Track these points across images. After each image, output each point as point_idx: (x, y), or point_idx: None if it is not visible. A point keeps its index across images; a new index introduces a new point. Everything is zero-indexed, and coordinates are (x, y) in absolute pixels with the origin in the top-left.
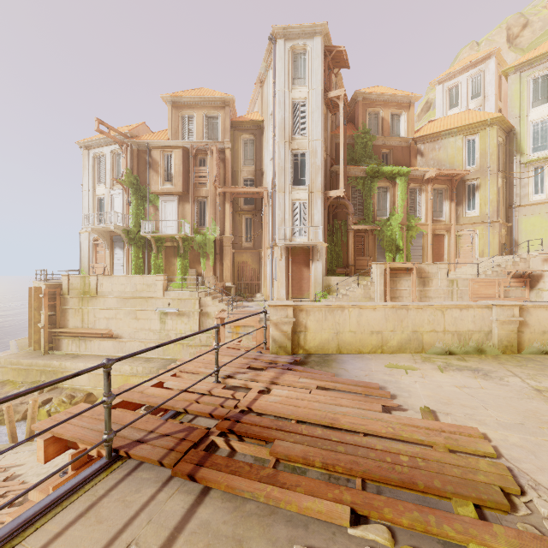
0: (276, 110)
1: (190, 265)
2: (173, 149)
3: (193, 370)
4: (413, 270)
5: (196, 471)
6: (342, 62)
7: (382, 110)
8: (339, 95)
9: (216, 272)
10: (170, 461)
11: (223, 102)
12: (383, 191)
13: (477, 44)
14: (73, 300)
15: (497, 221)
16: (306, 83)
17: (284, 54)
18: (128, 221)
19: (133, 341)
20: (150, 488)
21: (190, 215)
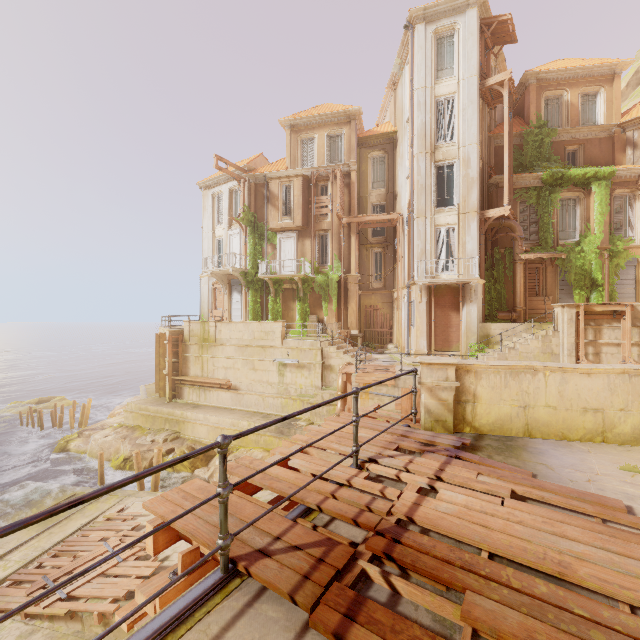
0: (413, 114)
1: (310, 310)
2: (292, 179)
3: (323, 445)
4: (624, 314)
5: (346, 629)
6: (505, 35)
7: (566, 92)
8: (502, 80)
9: (339, 318)
10: (306, 598)
11: (348, 116)
12: (569, 204)
13: None
14: (193, 348)
15: None
16: (454, 73)
17: (425, 41)
18: (246, 262)
19: (250, 394)
20: (278, 639)
21: (310, 252)
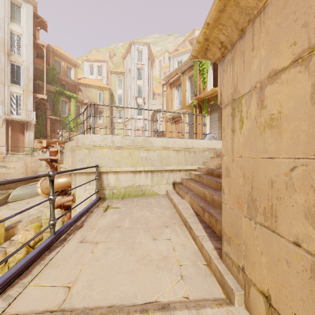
0: None
1: None
2: None
3: None
4: None
5: None
6: (43, 26)
7: (62, 62)
8: (44, 45)
9: None
10: None
11: None
12: (64, 102)
13: (99, 51)
14: None
15: (109, 126)
16: (21, 25)
17: None
18: None
19: None
20: None
21: None
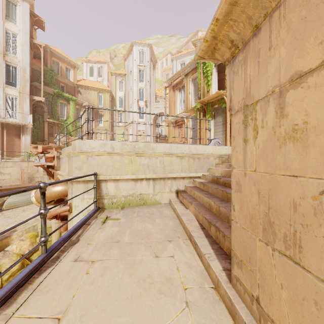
0: None
1: None
2: None
3: None
4: None
5: None
6: (40, 25)
7: (61, 63)
8: (41, 45)
9: None
10: None
11: None
12: (63, 105)
13: (99, 52)
14: None
15: (109, 130)
16: (16, 24)
17: None
18: None
19: None
20: None
21: None
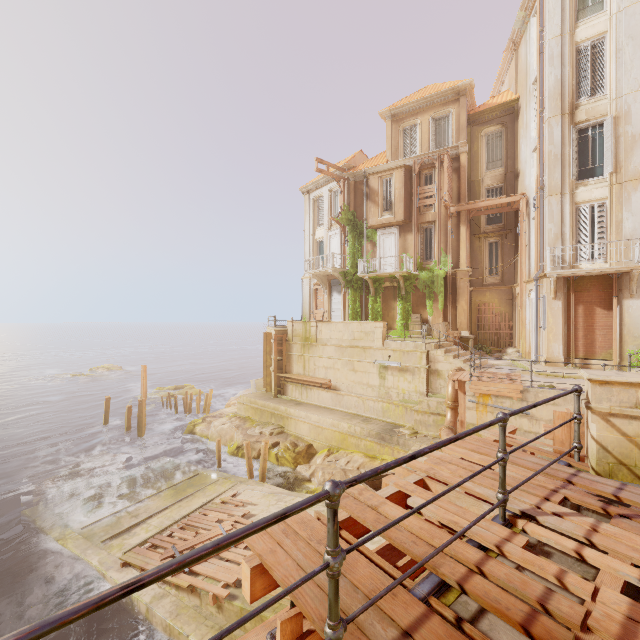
0: (543, 71)
1: (413, 310)
2: (392, 171)
3: (450, 480)
4: None
5: None
6: None
7: None
8: None
9: (446, 318)
10: None
11: (457, 93)
12: None
13: None
14: (296, 347)
15: None
16: (603, 8)
17: None
18: (345, 262)
19: (350, 395)
20: None
21: (413, 247)
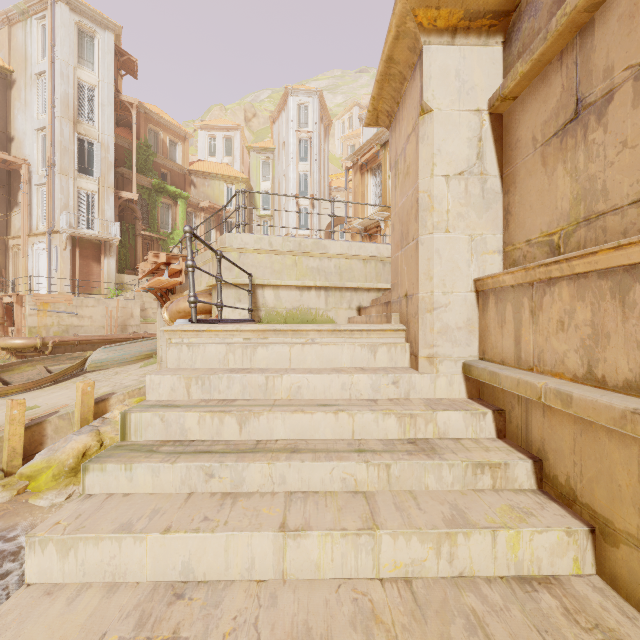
0: (54, 78)
1: None
2: None
3: None
4: None
5: None
6: (130, 69)
7: (162, 132)
8: (132, 103)
9: None
10: None
11: None
12: (166, 207)
13: (225, 109)
14: None
15: None
16: (94, 70)
17: (69, 23)
18: None
19: None
20: None
21: None
